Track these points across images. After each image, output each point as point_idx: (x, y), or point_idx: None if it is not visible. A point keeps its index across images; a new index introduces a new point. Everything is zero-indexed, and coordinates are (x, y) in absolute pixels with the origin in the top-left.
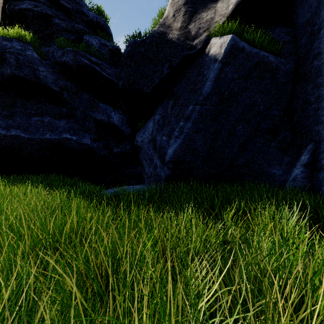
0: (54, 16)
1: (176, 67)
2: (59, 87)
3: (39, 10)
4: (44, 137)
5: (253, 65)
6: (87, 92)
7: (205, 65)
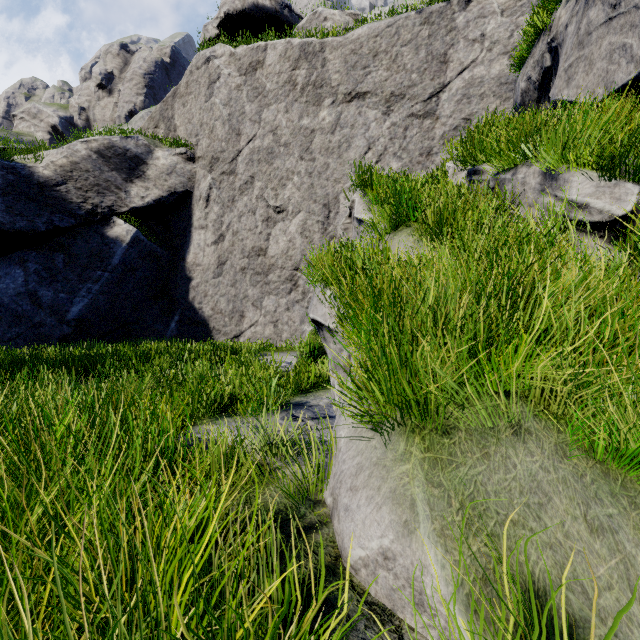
0: None
1: (73, 224)
2: None
3: None
4: None
5: (148, 252)
6: None
7: (110, 238)
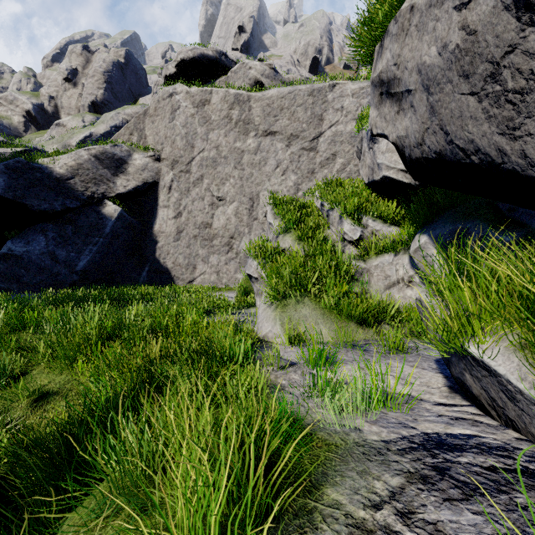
0: None
1: (79, 205)
2: None
3: None
4: None
5: (128, 223)
6: None
7: (103, 215)
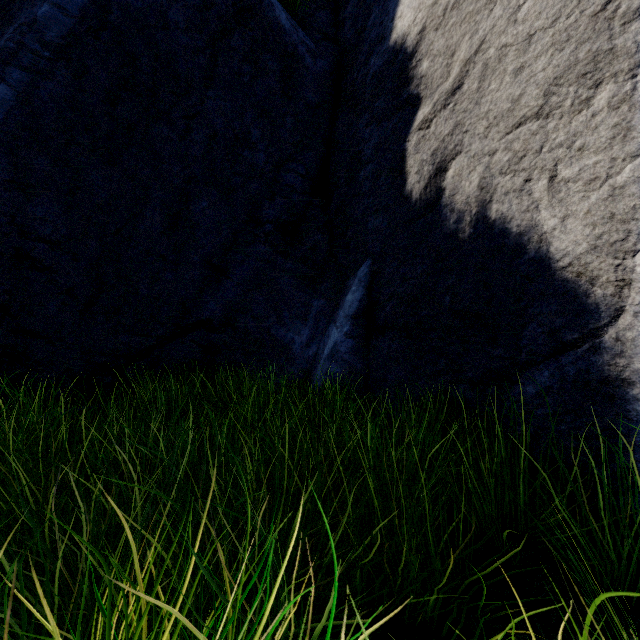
0: None
1: None
2: None
3: None
4: None
5: (232, 8)
6: None
7: None
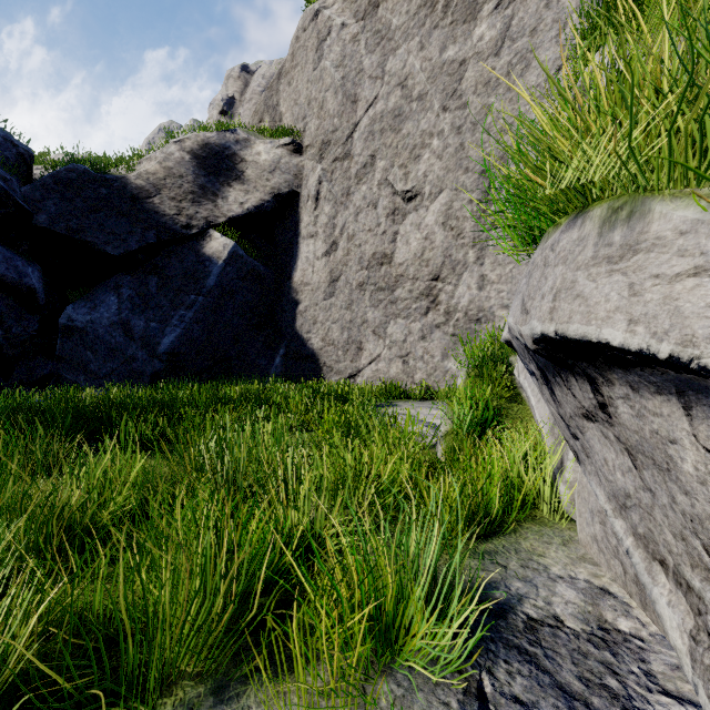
0: None
1: (167, 241)
2: None
3: None
4: None
5: (249, 270)
6: None
7: (206, 255)
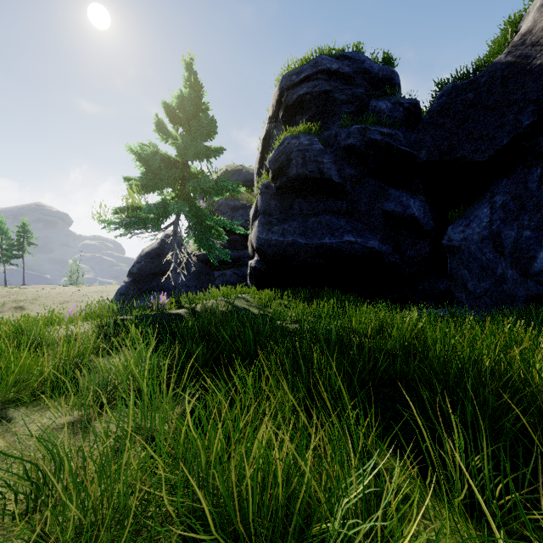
0: (332, 90)
1: None
2: (342, 178)
3: (317, 89)
4: (322, 242)
5: None
6: (373, 177)
7: None
